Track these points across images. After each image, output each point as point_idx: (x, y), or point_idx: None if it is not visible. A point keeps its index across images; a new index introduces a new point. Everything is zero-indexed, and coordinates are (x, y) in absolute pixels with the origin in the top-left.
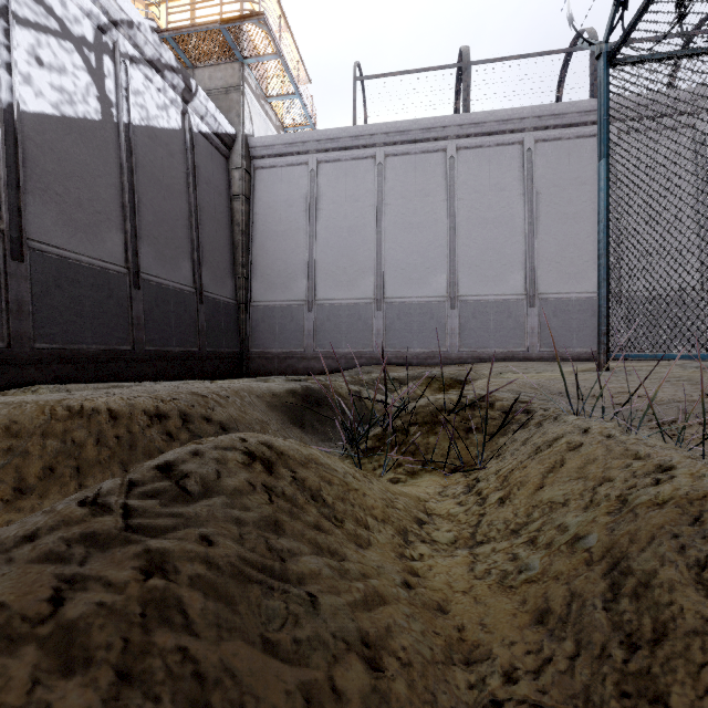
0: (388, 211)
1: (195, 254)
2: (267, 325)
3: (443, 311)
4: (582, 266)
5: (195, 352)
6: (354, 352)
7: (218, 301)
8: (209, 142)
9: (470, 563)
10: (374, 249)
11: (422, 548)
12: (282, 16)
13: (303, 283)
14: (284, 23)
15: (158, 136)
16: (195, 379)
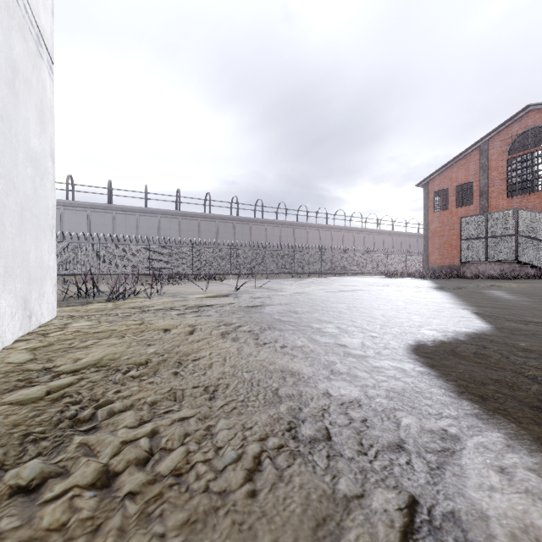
0: None
1: None
2: None
3: None
4: None
5: None
6: None
7: None
8: None
9: None
10: None
11: None
12: None
13: None
14: None
15: None
16: None
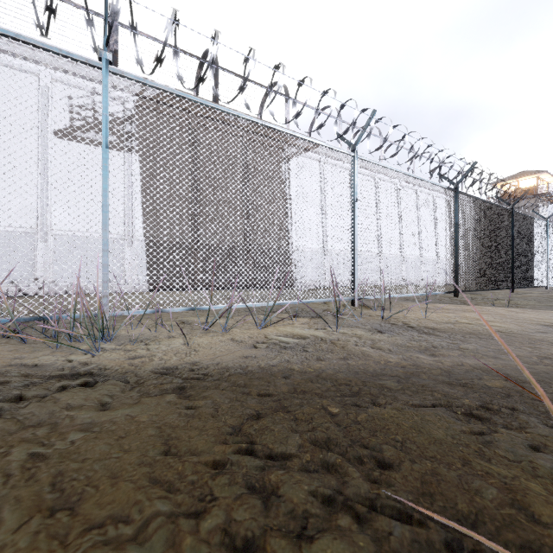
0: None
1: None
2: None
3: None
4: None
5: None
6: None
7: None
8: None
9: None
10: None
11: None
12: (551, 175)
13: None
14: (551, 176)
15: None
16: None
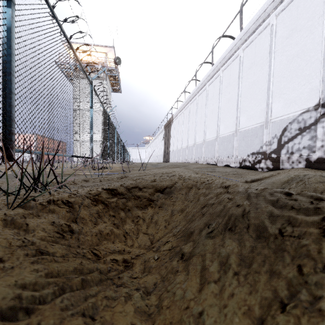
0: None
1: None
2: None
3: None
4: None
5: None
6: None
7: None
8: None
9: None
10: None
11: None
12: None
13: None
14: None
15: None
16: None
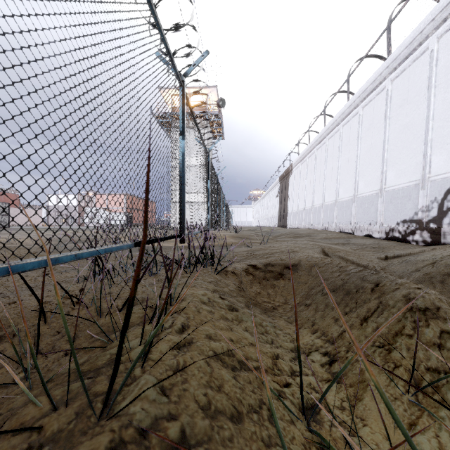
0: None
1: None
2: None
3: None
4: None
5: None
6: None
7: None
8: None
9: (295, 341)
10: None
11: (319, 341)
12: None
13: None
14: None
15: None
16: None
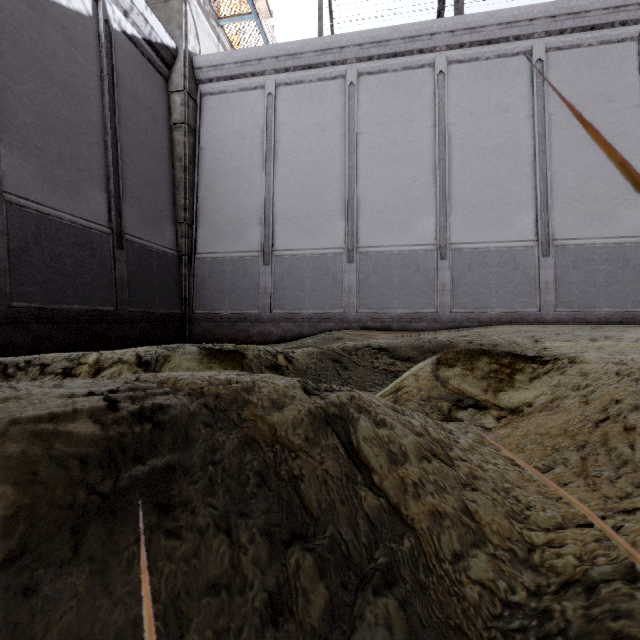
0: (362, 142)
1: (111, 184)
2: (214, 282)
3: (430, 262)
4: (609, 203)
5: (108, 312)
6: (320, 313)
7: (149, 249)
8: (139, 50)
9: None
10: (344, 188)
11: None
12: None
13: (258, 231)
14: None
15: (48, 11)
16: (108, 349)
